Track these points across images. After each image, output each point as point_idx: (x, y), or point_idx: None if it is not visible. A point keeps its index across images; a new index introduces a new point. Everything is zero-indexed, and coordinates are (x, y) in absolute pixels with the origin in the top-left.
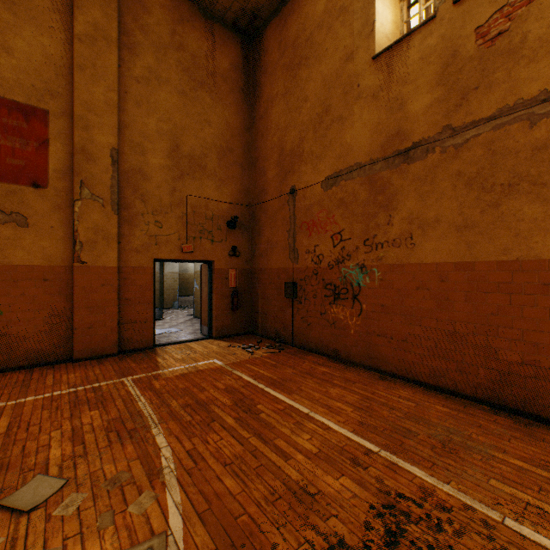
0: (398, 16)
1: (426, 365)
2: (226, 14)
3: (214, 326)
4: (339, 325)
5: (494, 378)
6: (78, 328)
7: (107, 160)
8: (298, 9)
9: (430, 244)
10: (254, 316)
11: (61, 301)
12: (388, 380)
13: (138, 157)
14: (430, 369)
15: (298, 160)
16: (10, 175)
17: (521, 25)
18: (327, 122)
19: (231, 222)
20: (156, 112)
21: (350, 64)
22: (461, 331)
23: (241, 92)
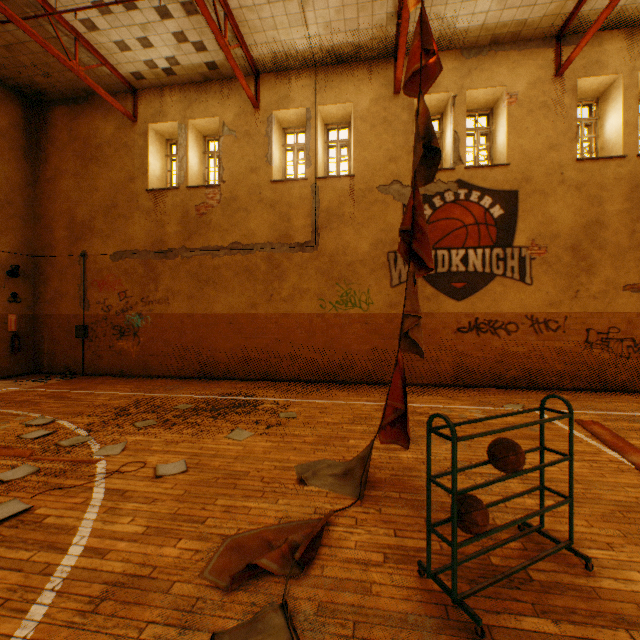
0: (165, 165)
1: (176, 367)
2: (8, 80)
3: None
4: (125, 353)
5: (202, 366)
6: None
7: None
8: (90, 117)
9: (177, 304)
10: (39, 357)
11: None
12: (155, 379)
13: None
14: (178, 368)
15: (90, 232)
16: None
17: (210, 214)
18: (116, 214)
19: (13, 271)
20: None
21: (133, 184)
22: (190, 346)
23: (23, 150)
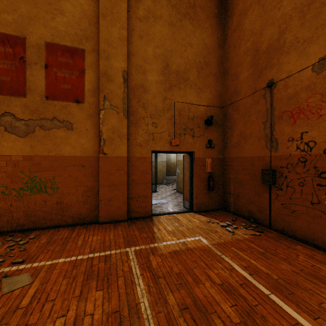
0: None
1: None
2: None
3: (194, 203)
4: None
5: None
6: (102, 200)
7: (120, 79)
8: None
9: None
10: (226, 196)
11: (92, 180)
12: None
13: (141, 76)
14: None
15: (277, 53)
16: (63, 96)
17: None
18: None
19: (208, 120)
20: (153, 41)
21: None
22: None
23: (214, 17)
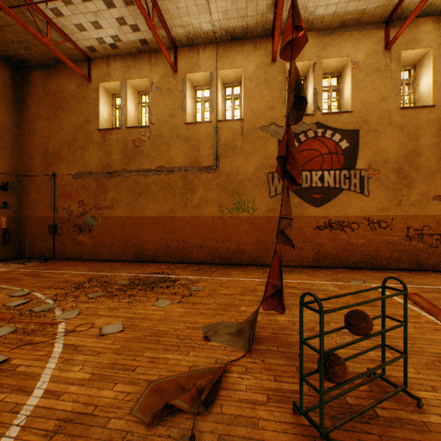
0: (111, 112)
1: (118, 253)
2: (0, 51)
3: None
4: (83, 244)
5: (137, 253)
6: None
7: None
8: (58, 78)
9: (119, 209)
10: (23, 247)
11: None
12: (104, 262)
13: None
14: (120, 254)
15: (58, 159)
16: None
17: (143, 146)
18: (76, 146)
19: (4, 186)
20: None
21: (88, 125)
22: (129, 239)
23: (11, 101)
